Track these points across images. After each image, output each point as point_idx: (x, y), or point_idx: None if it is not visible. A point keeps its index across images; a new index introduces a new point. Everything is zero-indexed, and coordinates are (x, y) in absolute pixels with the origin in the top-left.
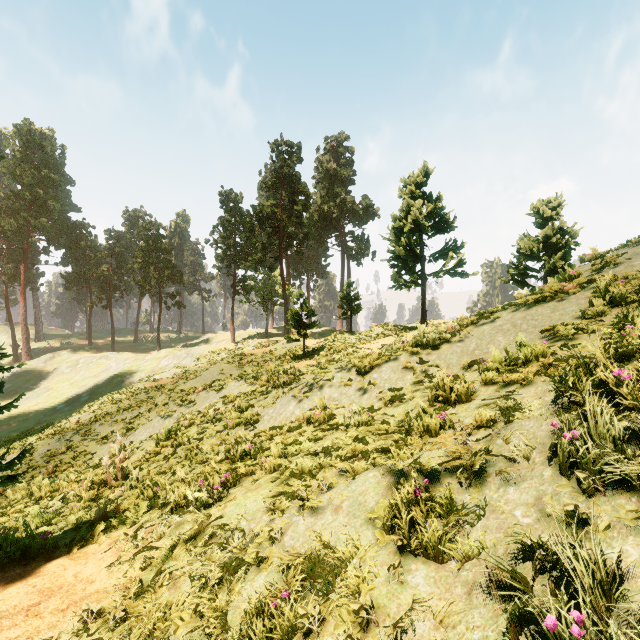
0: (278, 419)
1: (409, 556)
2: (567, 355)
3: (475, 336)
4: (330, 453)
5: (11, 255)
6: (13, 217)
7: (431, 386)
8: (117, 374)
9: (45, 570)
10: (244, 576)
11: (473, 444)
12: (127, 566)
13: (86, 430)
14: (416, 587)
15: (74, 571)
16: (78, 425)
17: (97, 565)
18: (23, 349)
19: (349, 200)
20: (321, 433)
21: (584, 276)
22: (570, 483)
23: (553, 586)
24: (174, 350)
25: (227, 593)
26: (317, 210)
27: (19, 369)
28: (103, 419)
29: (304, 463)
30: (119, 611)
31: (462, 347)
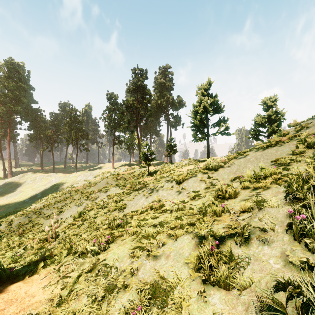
0: (135, 207)
1: (209, 285)
2: (287, 173)
3: (236, 164)
4: (163, 225)
5: (2, 125)
6: (3, 106)
7: (215, 190)
8: (55, 184)
9: (9, 289)
10: (116, 295)
11: (241, 221)
12: (54, 287)
13: (39, 212)
14: (214, 305)
15: (25, 290)
16: (35, 209)
17: (38, 286)
18: (8, 172)
19: (171, 98)
20: (158, 214)
21: (291, 134)
22: (300, 244)
23: (298, 308)
24: (84, 172)
25: (107, 305)
26: (155, 103)
27: (6, 181)
28: (47, 206)
29: (149, 230)
30: (47, 314)
31: (230, 170)
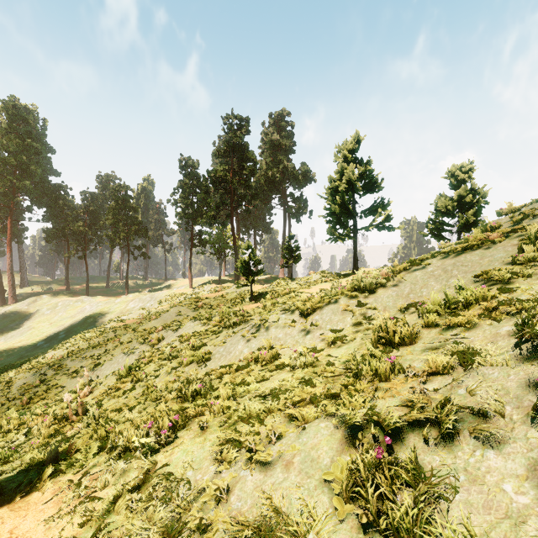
0: (228, 357)
1: (376, 536)
2: (510, 298)
3: (408, 281)
4: (278, 396)
5: None
6: (0, 180)
7: (374, 328)
8: (90, 315)
9: None
10: None
11: (432, 393)
12: (66, 521)
13: (59, 365)
14: None
15: (11, 525)
16: (52, 361)
17: (36, 518)
18: (9, 294)
19: (290, 166)
20: (268, 373)
21: (504, 227)
22: None
23: None
24: (140, 294)
25: None
26: (263, 175)
27: (5, 311)
28: (74, 355)
29: (252, 407)
30: None
31: (397, 291)
